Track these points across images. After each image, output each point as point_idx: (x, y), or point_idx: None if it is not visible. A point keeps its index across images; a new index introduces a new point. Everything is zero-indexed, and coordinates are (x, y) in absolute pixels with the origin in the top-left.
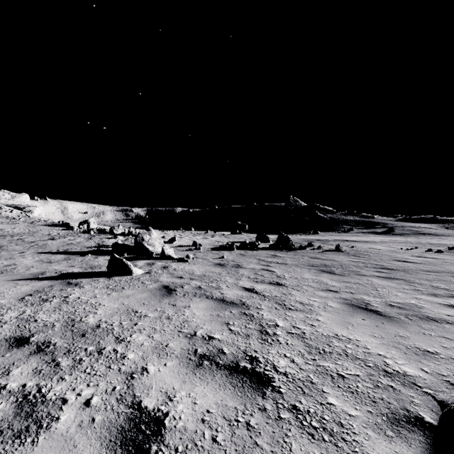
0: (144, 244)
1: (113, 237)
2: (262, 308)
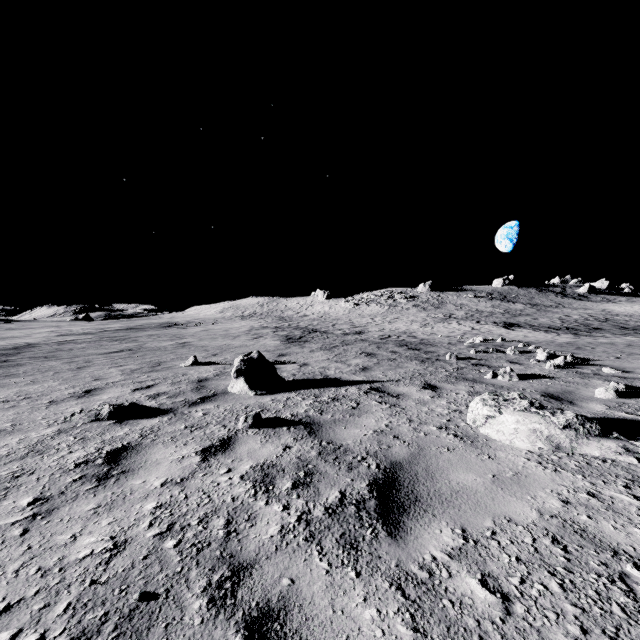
0: None
1: None
2: None
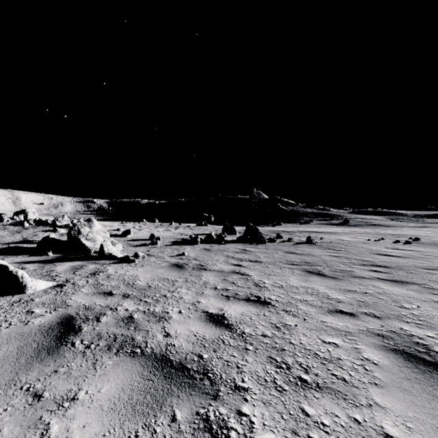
0: (80, 239)
1: (52, 230)
2: (247, 389)
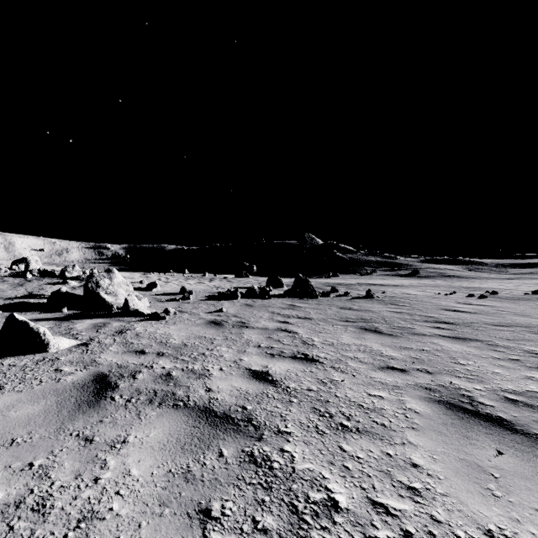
0: (99, 292)
1: (61, 283)
2: (290, 433)
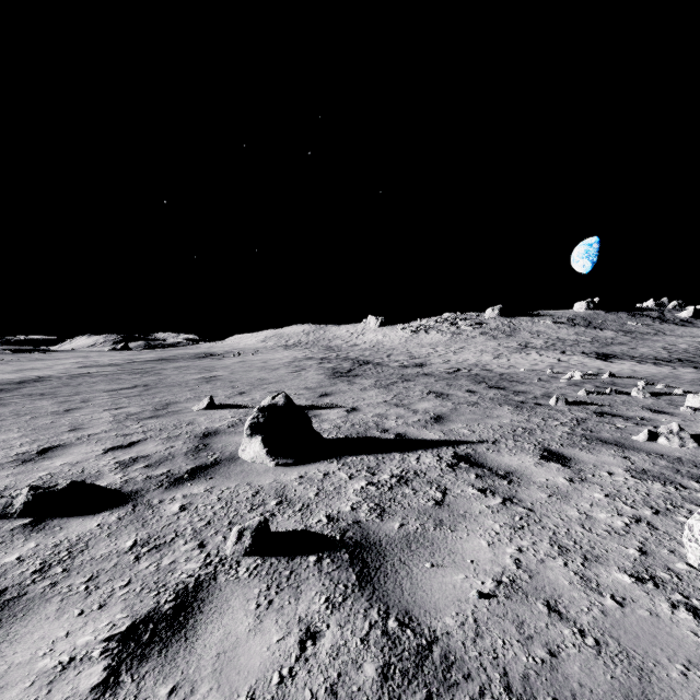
0: None
1: None
2: None
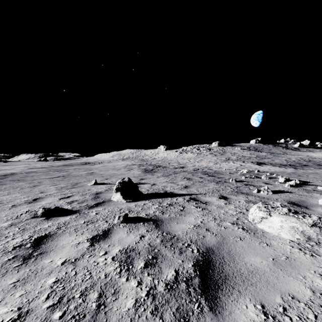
0: None
1: None
2: None
